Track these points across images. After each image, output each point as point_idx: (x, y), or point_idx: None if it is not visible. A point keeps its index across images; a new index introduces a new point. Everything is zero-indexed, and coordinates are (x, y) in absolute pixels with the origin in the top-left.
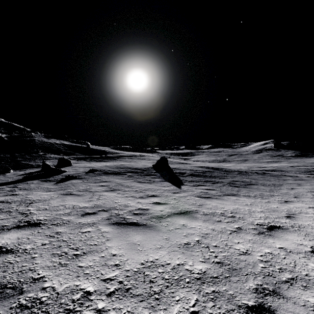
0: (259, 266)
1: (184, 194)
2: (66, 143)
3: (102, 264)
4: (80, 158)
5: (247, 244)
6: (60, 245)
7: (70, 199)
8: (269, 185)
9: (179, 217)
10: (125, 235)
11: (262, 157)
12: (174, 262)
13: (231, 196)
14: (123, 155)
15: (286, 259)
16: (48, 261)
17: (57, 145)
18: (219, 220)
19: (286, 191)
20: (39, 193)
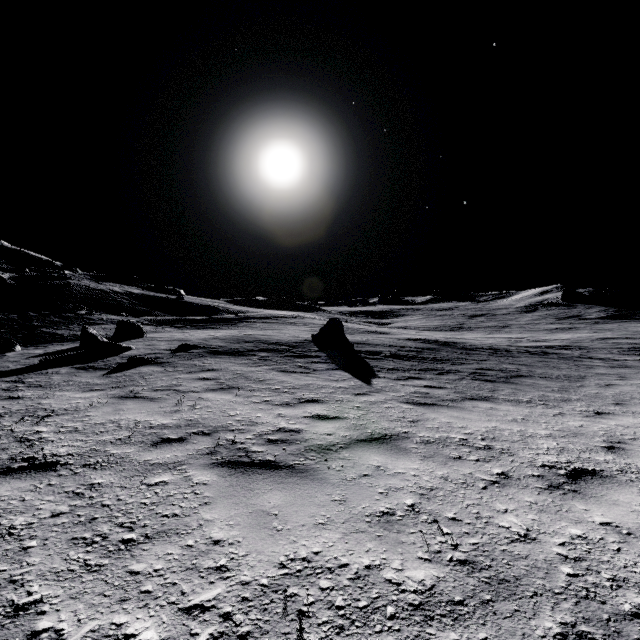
0: (562, 573)
1: (379, 396)
2: (136, 290)
3: (186, 567)
4: (162, 321)
5: (526, 515)
6: (93, 517)
7: (133, 409)
8: (557, 377)
9: (369, 448)
10: (247, 492)
11: (538, 321)
12: (358, 562)
13: (479, 402)
14: (252, 316)
15: (624, 554)
16: (59, 559)
17: (117, 296)
18: (456, 456)
19: (596, 390)
20: (67, 394)
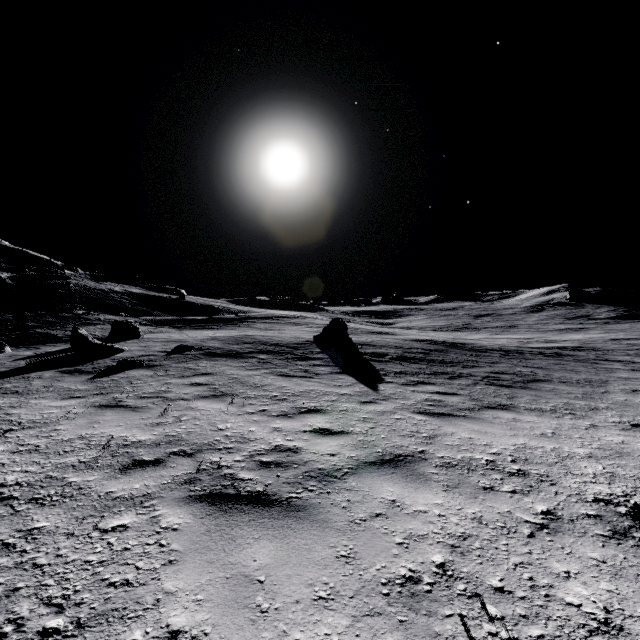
0: None
1: (387, 405)
2: (136, 290)
3: None
4: (161, 321)
5: (597, 582)
6: (15, 586)
7: (111, 421)
8: (577, 382)
9: (380, 474)
10: (226, 543)
11: (546, 321)
12: None
13: (499, 412)
14: (253, 316)
15: None
16: None
17: (116, 296)
18: (487, 485)
19: (624, 397)
20: (43, 402)
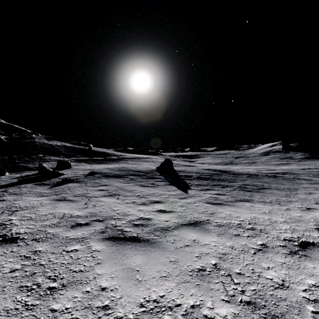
0: (309, 310)
1: (192, 199)
2: (68, 144)
3: (84, 306)
4: (81, 160)
5: (281, 270)
6: (33, 272)
7: (62, 206)
8: (283, 189)
9: (188, 229)
10: (121, 256)
11: (270, 160)
12: (186, 302)
13: (244, 203)
14: (126, 157)
15: None
16: (10, 300)
17: (58, 147)
18: (236, 234)
19: (304, 196)
20: (29, 198)
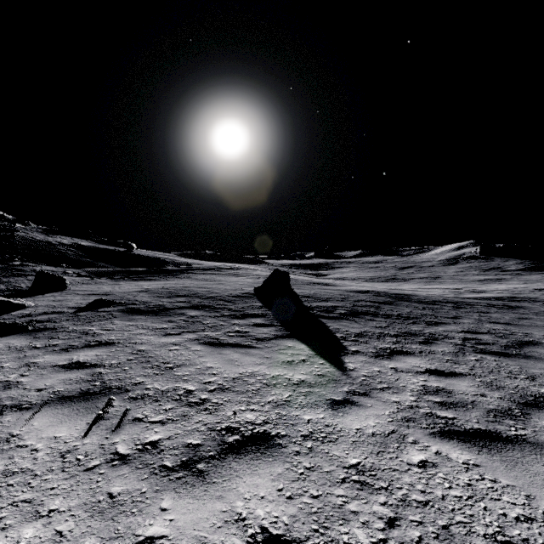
0: None
1: (376, 409)
2: (86, 243)
3: None
4: (102, 273)
5: None
6: None
7: None
8: None
9: None
10: None
11: (464, 272)
12: None
13: None
14: (196, 268)
15: None
16: None
17: (62, 248)
18: None
19: None
20: None
